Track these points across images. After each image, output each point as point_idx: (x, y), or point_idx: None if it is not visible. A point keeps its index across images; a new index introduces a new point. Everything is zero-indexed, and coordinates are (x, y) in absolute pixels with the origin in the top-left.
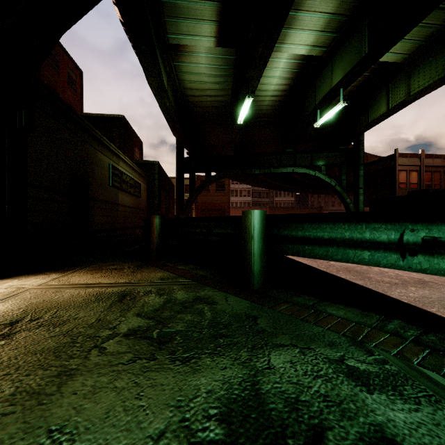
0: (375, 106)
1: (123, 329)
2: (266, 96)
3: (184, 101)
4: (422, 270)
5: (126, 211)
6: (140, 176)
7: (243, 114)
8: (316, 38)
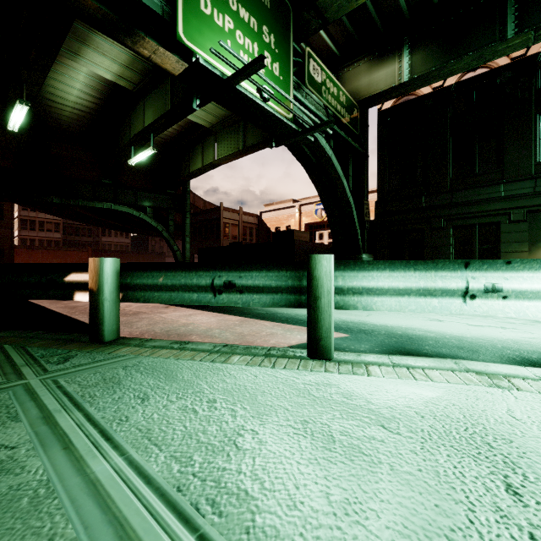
0: (195, 159)
1: None
2: (65, 105)
3: None
4: (48, 298)
5: None
6: None
7: (17, 120)
8: (122, 70)
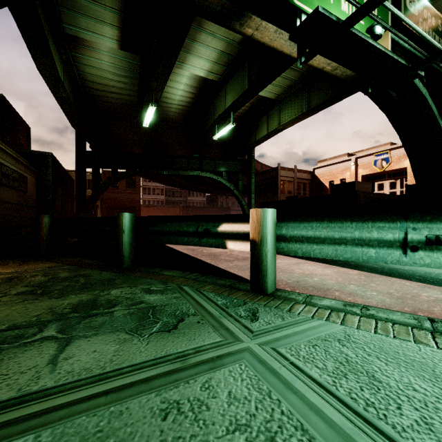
0: (260, 128)
1: (13, 292)
2: (173, 104)
3: (85, 92)
4: (203, 245)
5: (6, 208)
6: (26, 168)
7: (148, 119)
8: (212, 66)
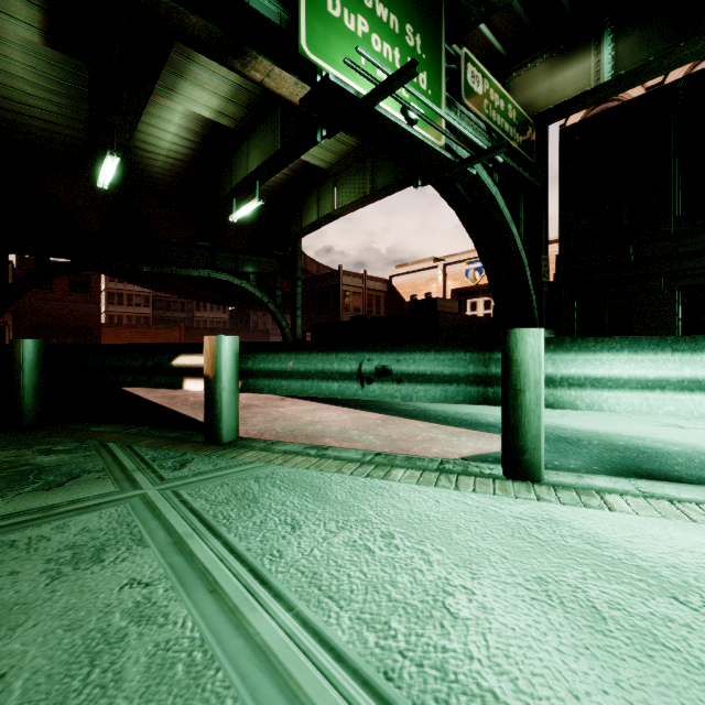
0: (308, 210)
1: None
2: (158, 154)
3: None
4: (153, 386)
5: None
6: None
7: (107, 175)
8: (223, 105)
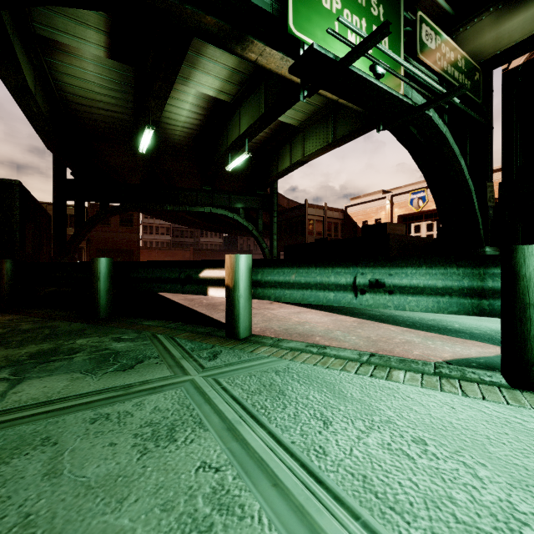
0: (283, 159)
1: None
2: (177, 125)
3: (64, 106)
4: (185, 292)
5: None
6: None
7: (145, 143)
8: (222, 85)
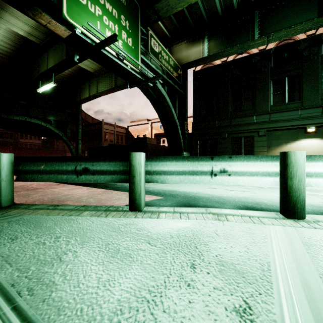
0: (84, 91)
1: None
2: None
3: None
4: None
5: None
6: None
7: None
8: (31, 30)
